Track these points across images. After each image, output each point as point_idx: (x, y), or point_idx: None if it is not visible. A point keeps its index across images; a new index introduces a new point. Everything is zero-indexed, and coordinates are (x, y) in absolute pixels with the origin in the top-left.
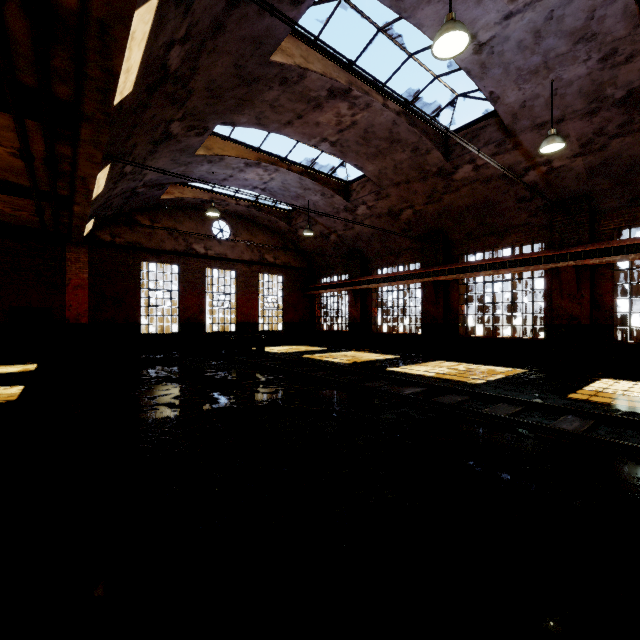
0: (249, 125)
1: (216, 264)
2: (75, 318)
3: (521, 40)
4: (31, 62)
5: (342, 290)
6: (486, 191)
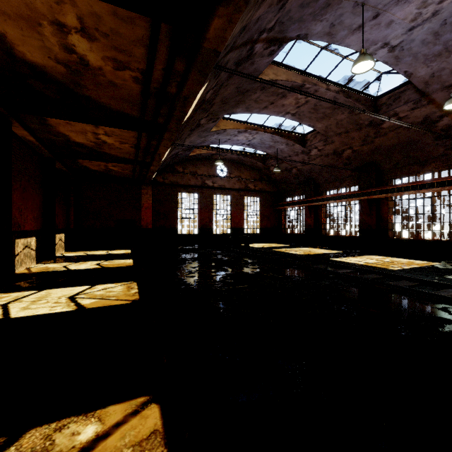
0: (242, 112)
1: (219, 192)
2: (146, 225)
3: (424, 39)
4: (151, 112)
5: (300, 206)
6: (408, 134)
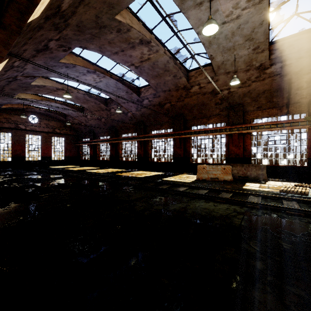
0: (32, 93)
1: (31, 133)
2: None
3: (104, 86)
4: None
5: (87, 144)
6: (121, 116)
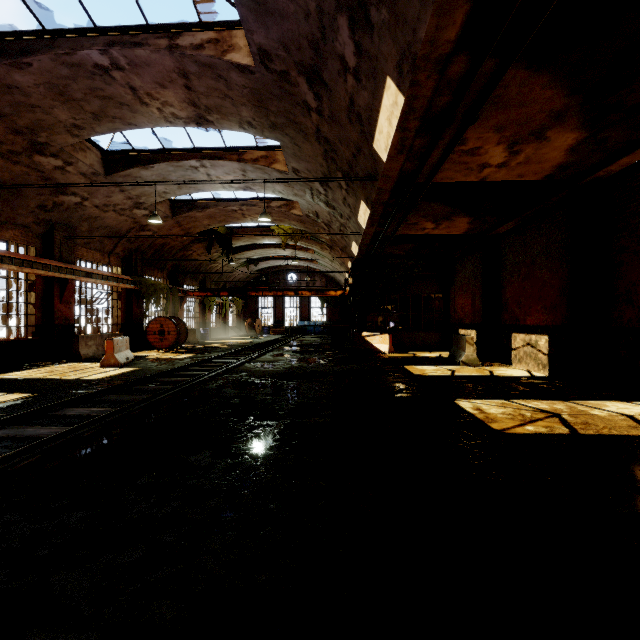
0: None
1: None
2: None
3: None
4: None
5: None
6: None
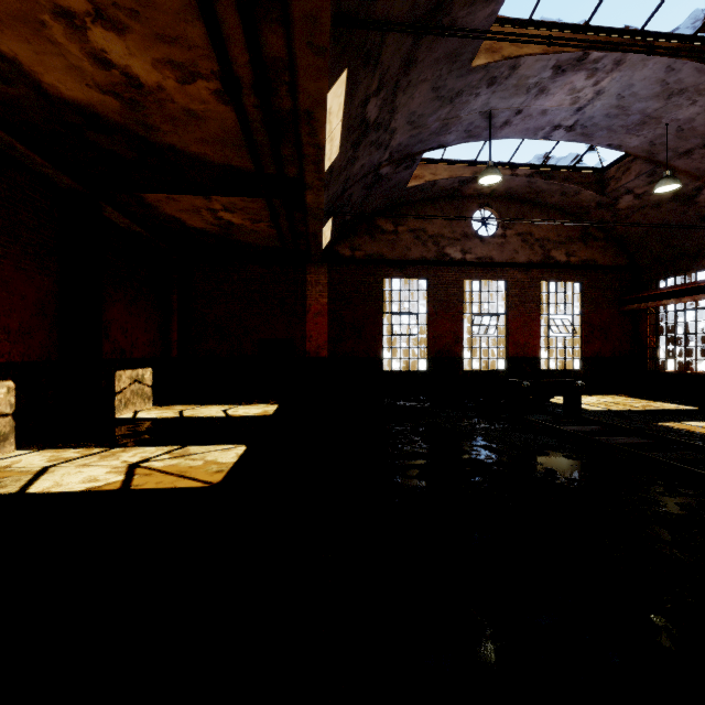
0: None
1: (477, 273)
2: (315, 351)
3: None
4: None
5: None
6: None
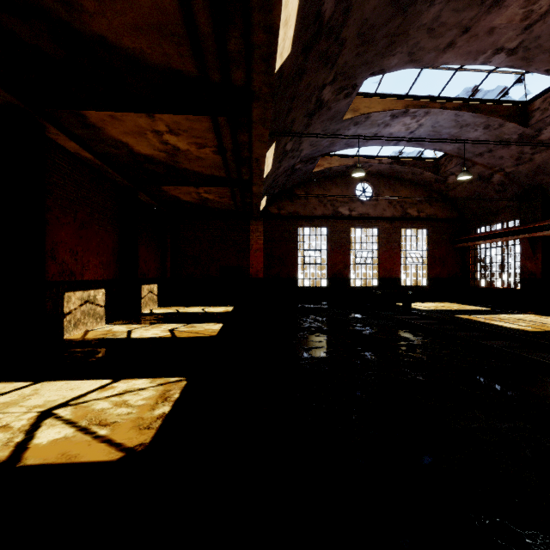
0: (399, 67)
1: (359, 223)
2: (255, 274)
3: None
4: (216, 56)
5: (510, 239)
6: None
